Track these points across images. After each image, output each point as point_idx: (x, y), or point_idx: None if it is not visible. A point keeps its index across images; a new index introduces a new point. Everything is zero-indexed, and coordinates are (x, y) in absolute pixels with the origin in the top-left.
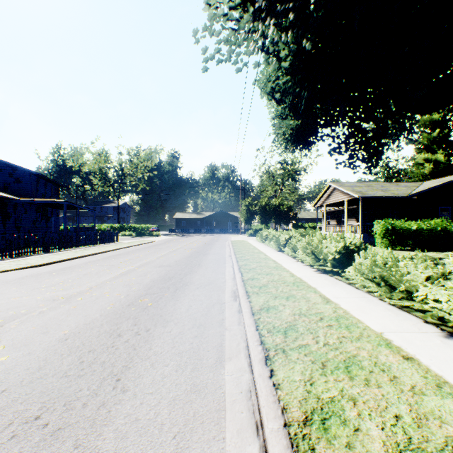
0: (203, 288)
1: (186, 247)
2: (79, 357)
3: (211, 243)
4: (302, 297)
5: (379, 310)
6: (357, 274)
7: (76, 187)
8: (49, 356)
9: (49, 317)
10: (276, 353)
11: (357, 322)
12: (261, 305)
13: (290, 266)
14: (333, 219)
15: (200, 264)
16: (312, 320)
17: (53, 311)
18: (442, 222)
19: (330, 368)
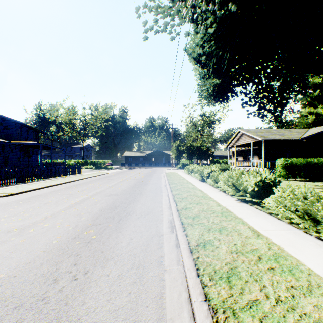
0: (143, 218)
1: (131, 178)
2: None
3: (150, 175)
4: (233, 230)
5: (310, 246)
6: (276, 205)
7: (52, 133)
8: None
9: None
10: (226, 317)
11: (298, 263)
12: (197, 239)
13: (214, 195)
14: (240, 156)
15: (142, 193)
16: (251, 261)
17: (0, 246)
18: None
19: None
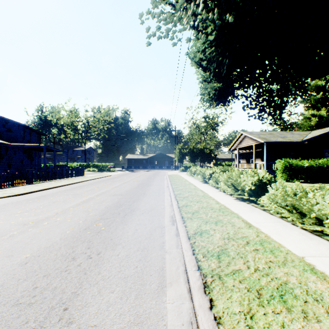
0: (147, 213)
1: (134, 180)
2: (34, 282)
3: (153, 177)
4: (228, 222)
5: (294, 234)
6: (270, 202)
7: (54, 135)
8: (6, 281)
9: (16, 240)
10: (213, 280)
11: (279, 246)
12: (195, 229)
13: (215, 195)
14: (243, 159)
15: (145, 193)
16: (240, 245)
17: (21, 235)
18: (327, 161)
19: (265, 297)
